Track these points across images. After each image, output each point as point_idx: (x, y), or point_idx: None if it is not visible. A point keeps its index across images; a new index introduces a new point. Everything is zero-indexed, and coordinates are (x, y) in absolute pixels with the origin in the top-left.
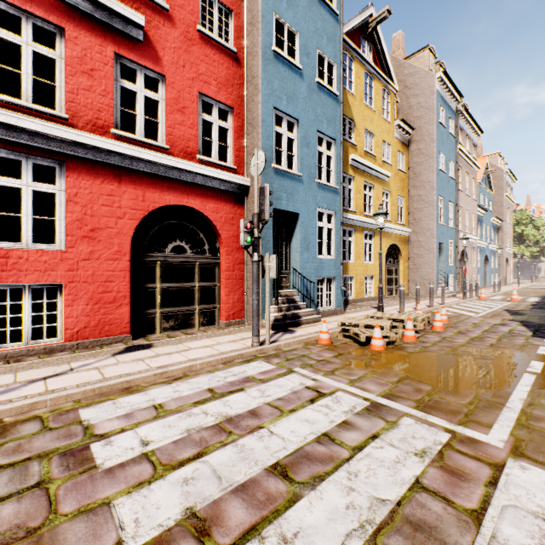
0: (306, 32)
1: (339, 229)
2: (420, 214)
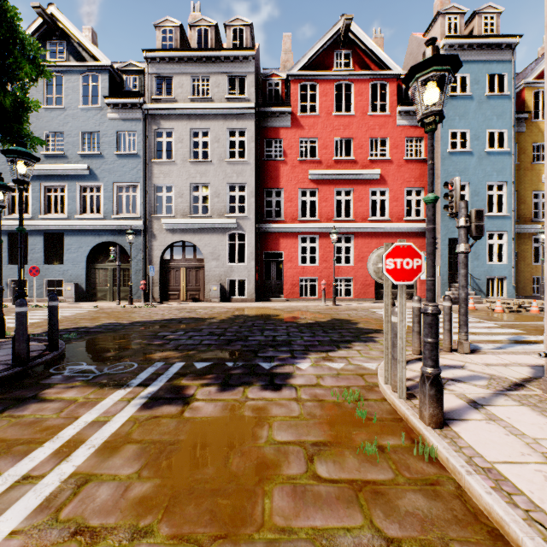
0: (475, 126)
1: (510, 243)
2: None
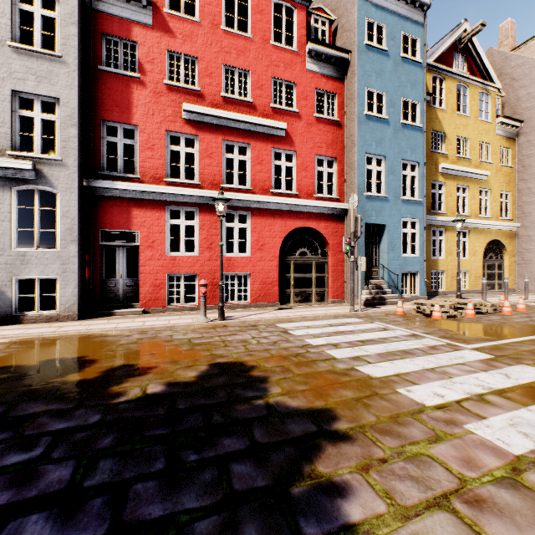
0: (391, 90)
1: (422, 233)
2: (529, 207)
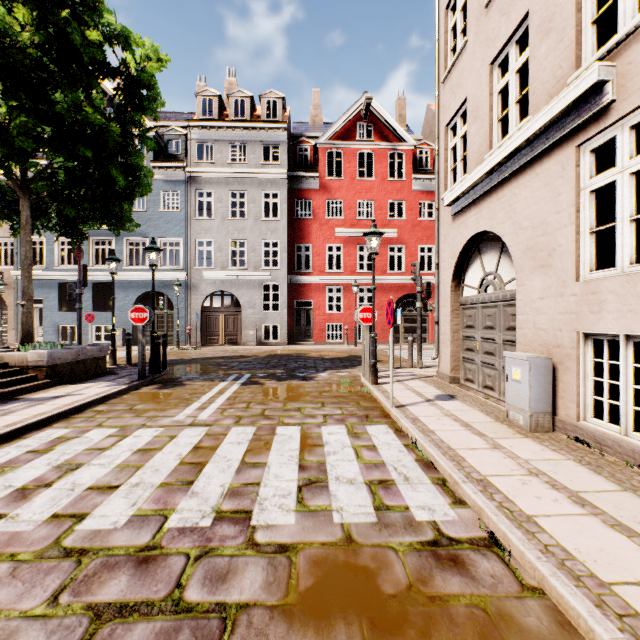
0: None
1: None
2: None
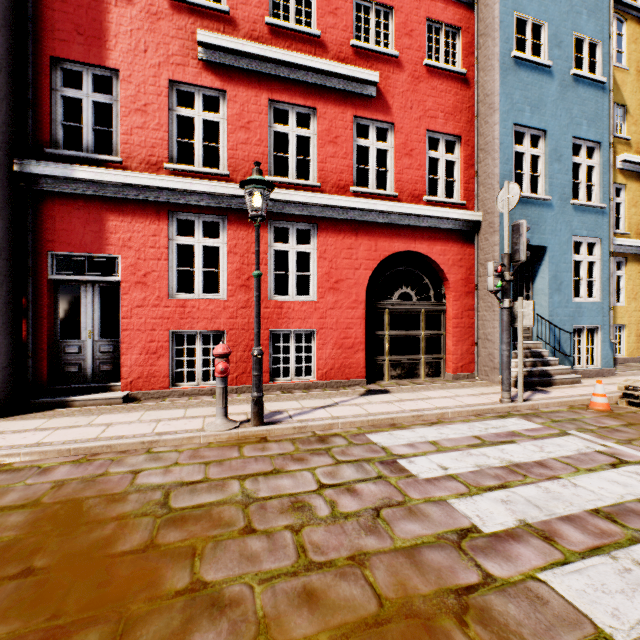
0: (556, 17)
1: (606, 261)
2: None
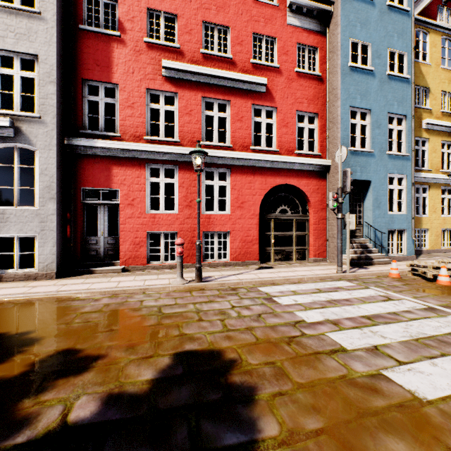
0: (377, 40)
1: (410, 189)
2: None
